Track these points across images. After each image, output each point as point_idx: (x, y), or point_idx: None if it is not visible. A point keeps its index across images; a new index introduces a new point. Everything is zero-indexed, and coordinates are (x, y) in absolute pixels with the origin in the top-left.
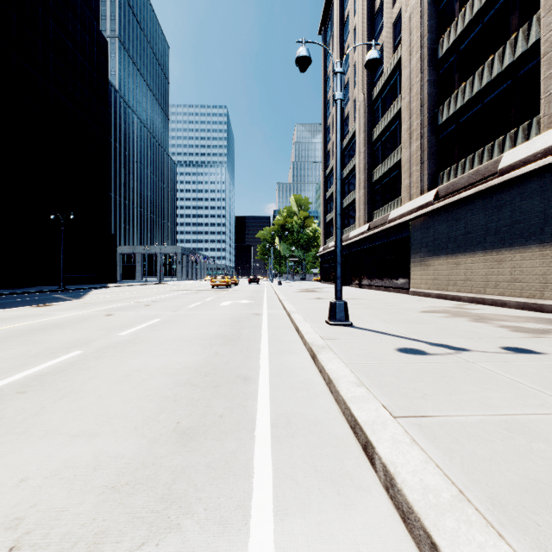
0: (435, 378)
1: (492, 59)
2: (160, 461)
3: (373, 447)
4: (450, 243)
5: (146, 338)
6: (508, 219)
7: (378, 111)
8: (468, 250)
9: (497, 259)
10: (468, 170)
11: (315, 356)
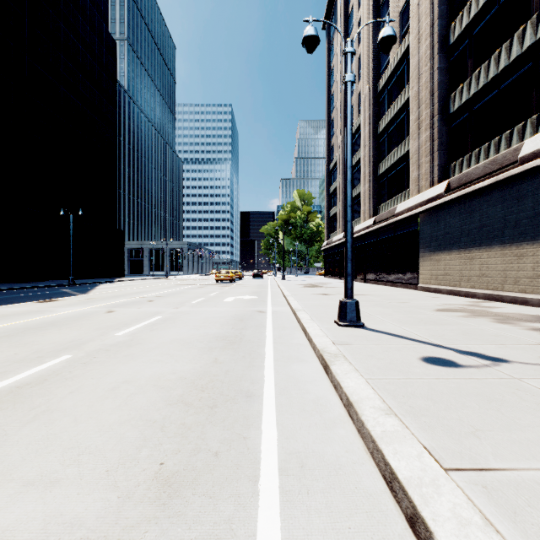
0: (480, 402)
1: (510, 40)
2: (129, 534)
3: (430, 530)
4: (463, 237)
5: (142, 339)
6: (530, 211)
7: (384, 103)
8: (484, 244)
9: (517, 253)
10: (483, 160)
11: (327, 367)
